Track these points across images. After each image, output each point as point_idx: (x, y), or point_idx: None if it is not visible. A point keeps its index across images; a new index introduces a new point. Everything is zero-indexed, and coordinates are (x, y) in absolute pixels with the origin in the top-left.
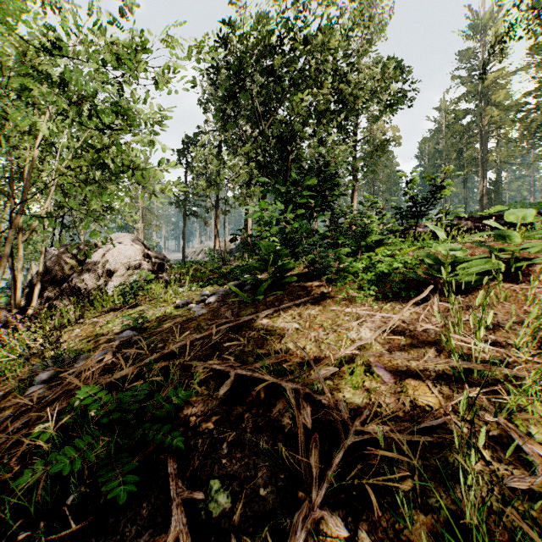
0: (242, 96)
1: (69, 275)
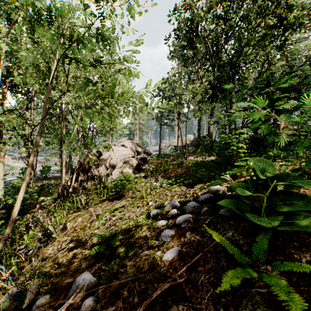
0: (197, 40)
1: (92, 167)
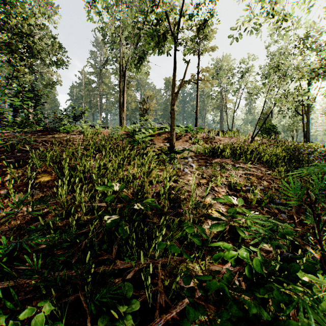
0: None
1: None
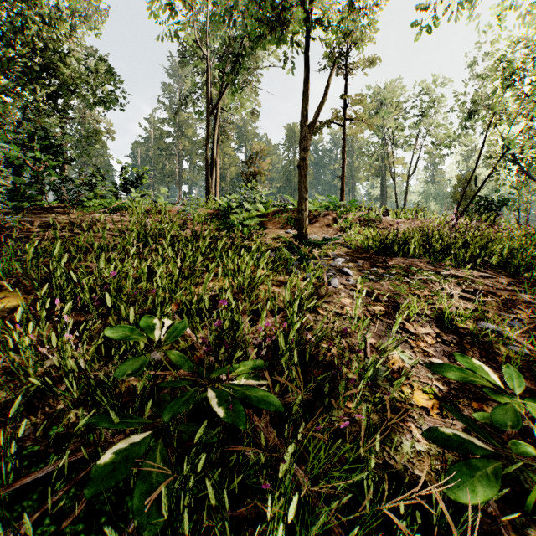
0: None
1: None
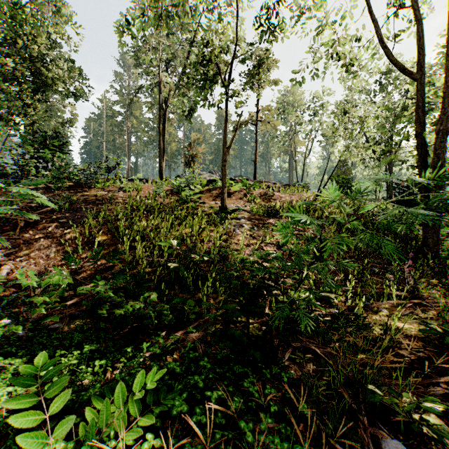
0: None
1: None
